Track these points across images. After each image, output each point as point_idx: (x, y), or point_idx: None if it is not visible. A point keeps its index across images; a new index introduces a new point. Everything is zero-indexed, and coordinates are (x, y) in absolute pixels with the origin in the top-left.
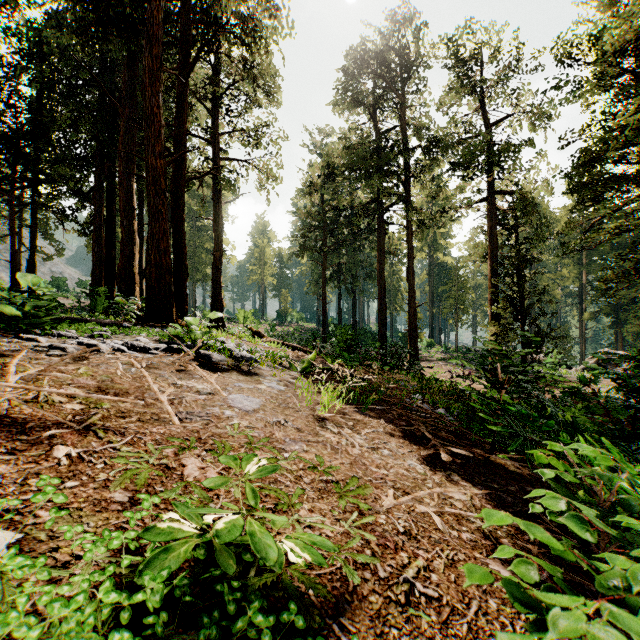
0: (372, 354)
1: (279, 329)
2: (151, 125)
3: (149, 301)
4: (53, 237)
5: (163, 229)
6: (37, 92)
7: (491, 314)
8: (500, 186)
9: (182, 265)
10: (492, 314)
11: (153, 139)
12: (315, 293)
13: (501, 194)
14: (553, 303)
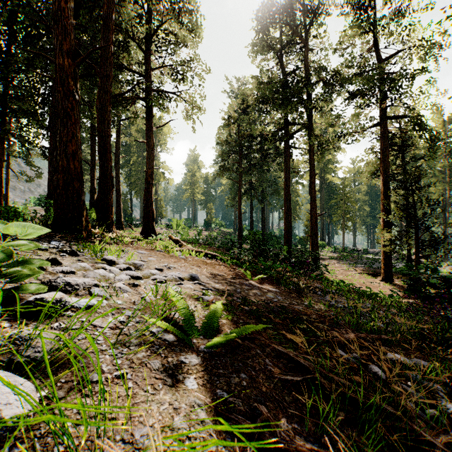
0: (283, 257)
1: (205, 233)
2: (58, 22)
3: (56, 209)
4: (33, 163)
5: (72, 133)
6: (5, 40)
7: (383, 222)
8: (388, 114)
9: (107, 176)
10: (384, 222)
11: (60, 37)
12: (232, 206)
13: (393, 119)
14: (444, 212)
